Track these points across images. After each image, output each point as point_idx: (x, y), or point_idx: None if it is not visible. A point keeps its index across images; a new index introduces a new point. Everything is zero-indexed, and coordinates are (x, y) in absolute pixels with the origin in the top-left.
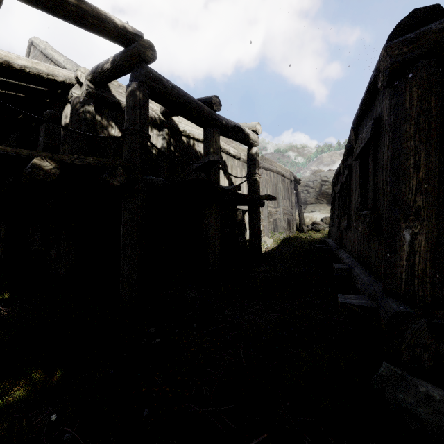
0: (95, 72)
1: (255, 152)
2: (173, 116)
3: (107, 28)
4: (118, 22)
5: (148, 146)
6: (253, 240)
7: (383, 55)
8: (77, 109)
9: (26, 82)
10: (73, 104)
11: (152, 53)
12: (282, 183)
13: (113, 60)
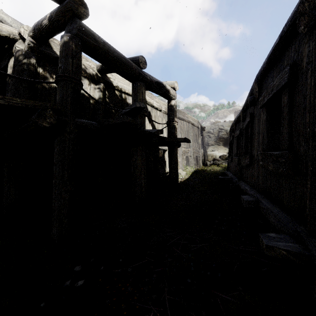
0: (35, 28)
1: (173, 104)
2: (107, 73)
3: None
4: None
5: (86, 96)
6: (172, 173)
7: None
8: (19, 60)
9: None
10: (15, 56)
11: (85, 10)
12: (192, 130)
13: (50, 16)
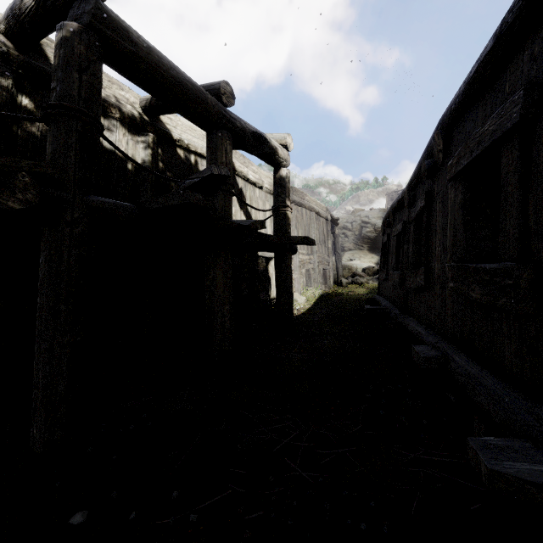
0: (9, 15)
1: (285, 175)
2: (161, 113)
3: None
4: None
5: (120, 156)
6: (282, 301)
7: None
8: None
9: None
10: None
11: None
12: (316, 223)
13: None
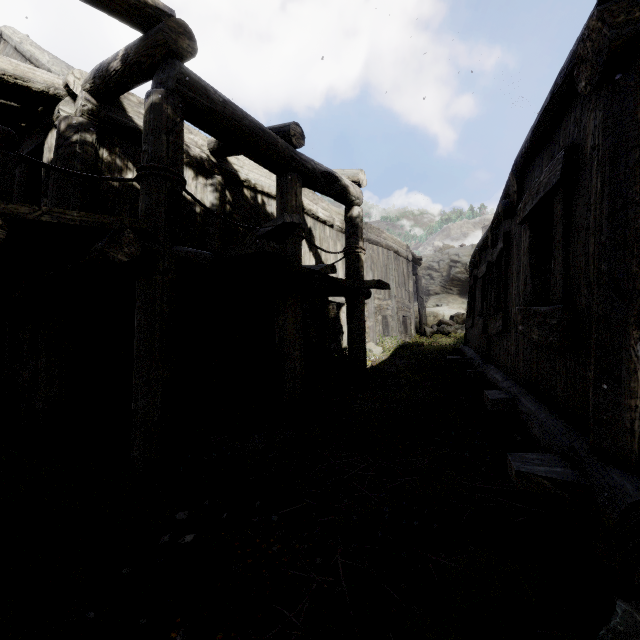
0: (96, 76)
1: (357, 214)
2: (229, 155)
3: None
4: None
5: (189, 201)
6: (354, 350)
7: (592, 29)
8: (66, 136)
9: None
10: (59, 128)
11: (190, 43)
12: (394, 263)
13: (124, 55)
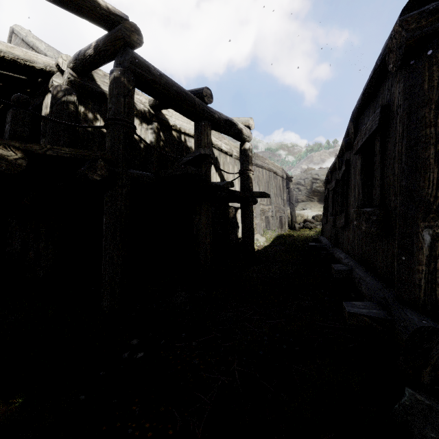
0: (77, 59)
1: (248, 147)
2: (163, 109)
3: (87, 8)
4: (100, 2)
5: (136, 140)
6: (246, 238)
7: (396, 31)
8: (57, 98)
9: (2, 69)
10: (53, 93)
11: (138, 37)
12: (274, 180)
13: (96, 45)
